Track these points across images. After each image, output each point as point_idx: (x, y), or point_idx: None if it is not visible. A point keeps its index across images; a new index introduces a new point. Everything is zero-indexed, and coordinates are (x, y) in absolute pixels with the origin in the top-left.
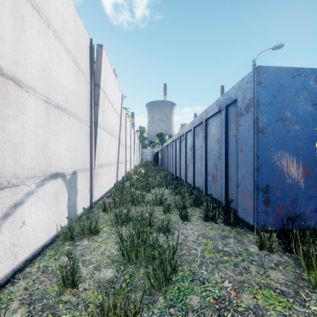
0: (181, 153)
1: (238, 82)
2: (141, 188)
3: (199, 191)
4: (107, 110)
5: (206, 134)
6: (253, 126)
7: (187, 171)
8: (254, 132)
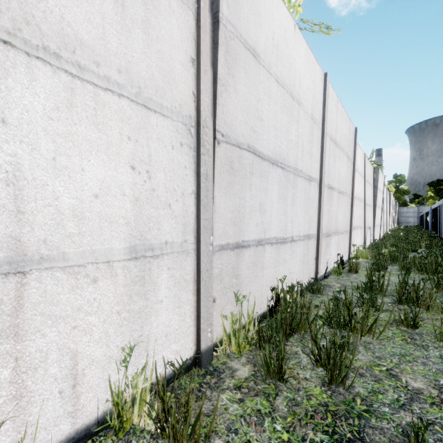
0: None
1: None
2: None
3: None
4: (378, 196)
5: None
6: None
7: None
8: None
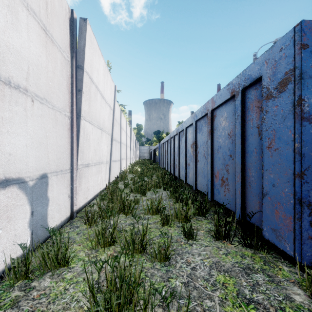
0: (180, 151)
1: (264, 54)
2: (135, 191)
3: (205, 197)
4: (94, 100)
5: (212, 128)
6: (292, 110)
7: (188, 171)
8: (294, 119)
